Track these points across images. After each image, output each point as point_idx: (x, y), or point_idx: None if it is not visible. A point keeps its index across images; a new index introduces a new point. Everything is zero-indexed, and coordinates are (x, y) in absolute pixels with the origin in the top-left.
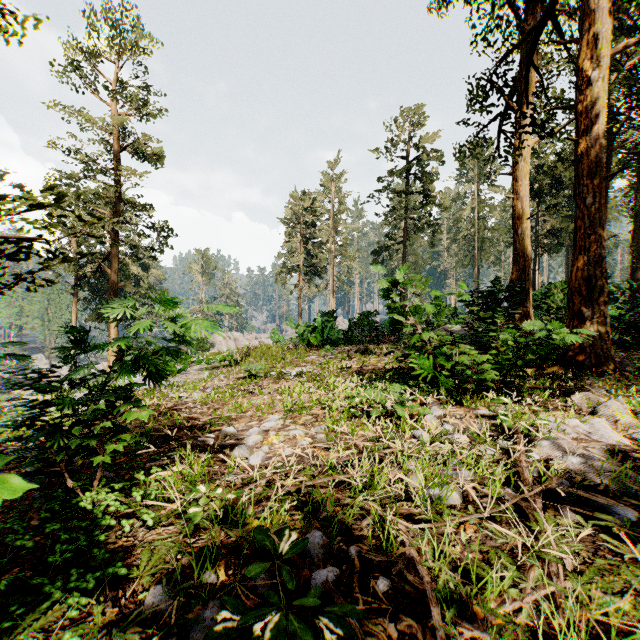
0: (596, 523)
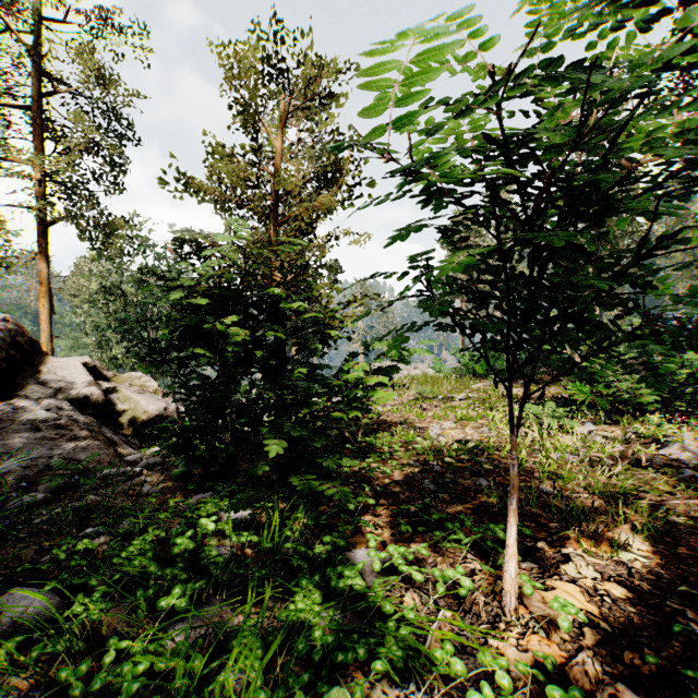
0: (658, 470)
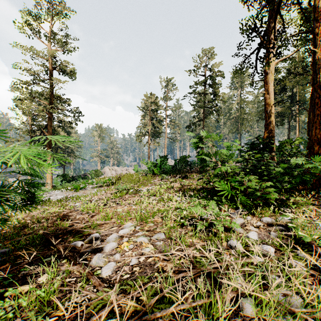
0: None
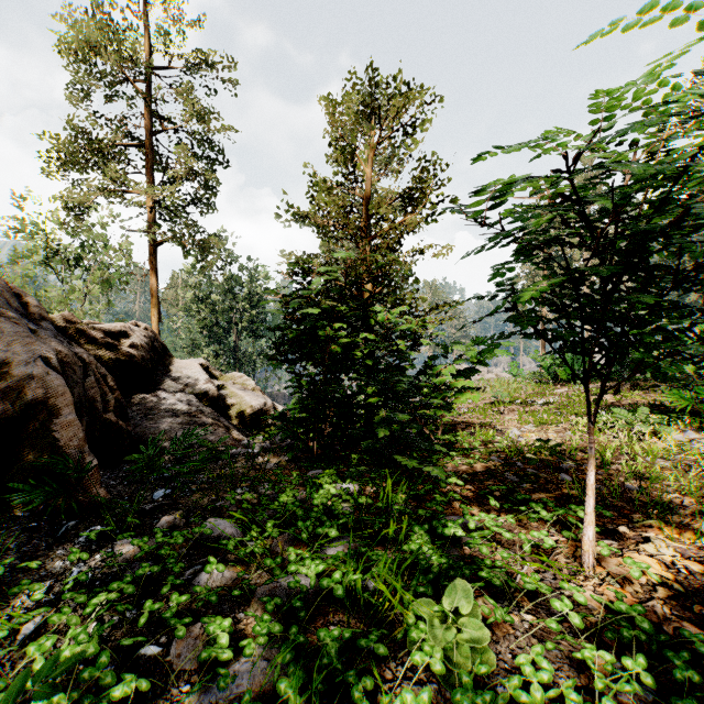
0: None
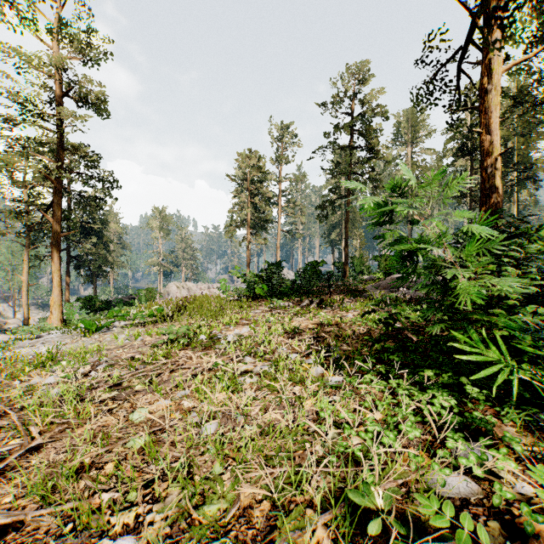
0: None
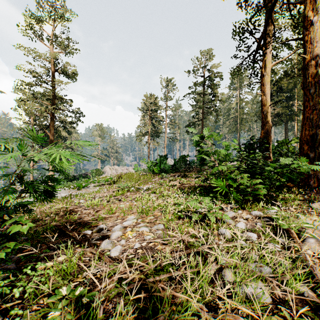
0: None
